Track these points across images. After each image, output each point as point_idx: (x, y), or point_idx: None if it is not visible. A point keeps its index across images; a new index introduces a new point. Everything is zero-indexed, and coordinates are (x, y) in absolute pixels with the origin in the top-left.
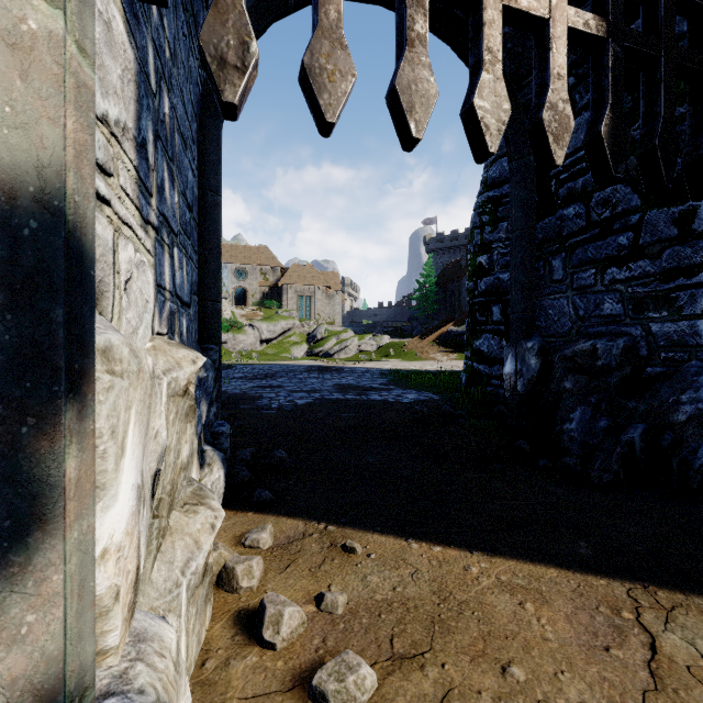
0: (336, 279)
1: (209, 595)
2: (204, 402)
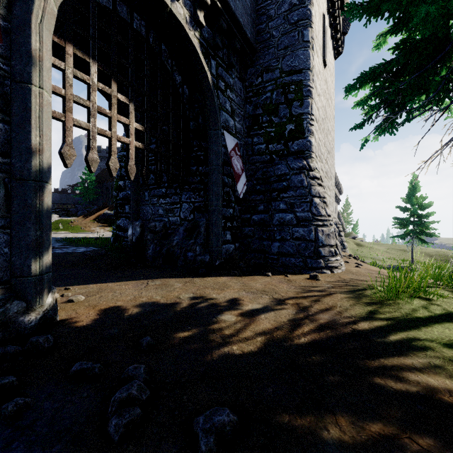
0: None
1: None
2: None
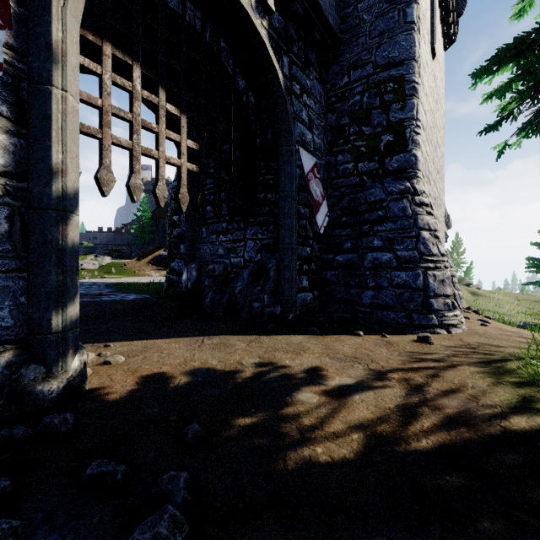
0: None
1: None
2: None
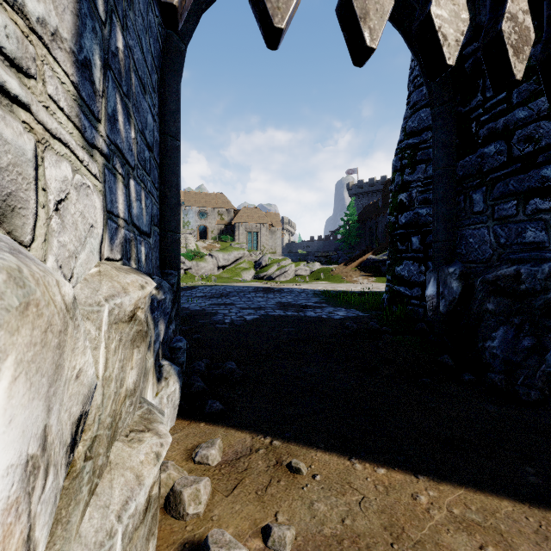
0: (277, 218)
1: (152, 530)
2: (162, 322)
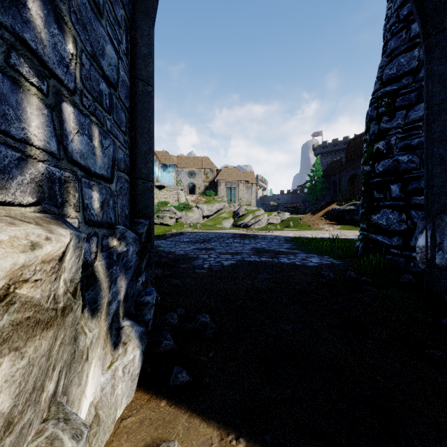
0: (252, 176)
1: None
2: (123, 277)
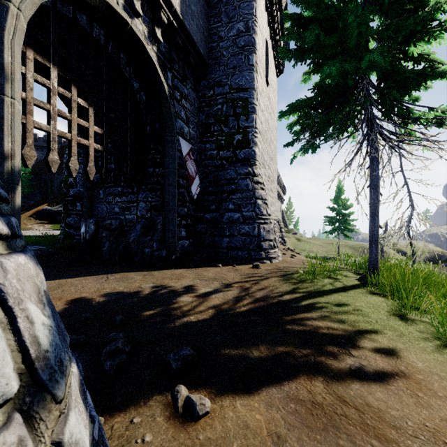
0: None
1: None
2: None
